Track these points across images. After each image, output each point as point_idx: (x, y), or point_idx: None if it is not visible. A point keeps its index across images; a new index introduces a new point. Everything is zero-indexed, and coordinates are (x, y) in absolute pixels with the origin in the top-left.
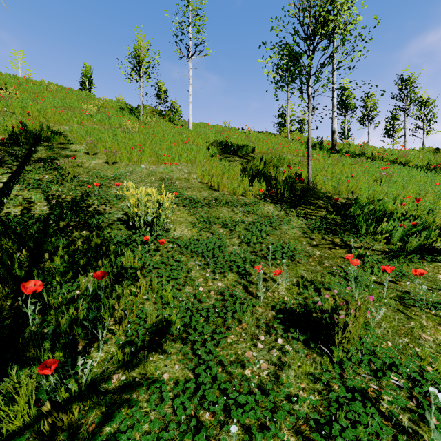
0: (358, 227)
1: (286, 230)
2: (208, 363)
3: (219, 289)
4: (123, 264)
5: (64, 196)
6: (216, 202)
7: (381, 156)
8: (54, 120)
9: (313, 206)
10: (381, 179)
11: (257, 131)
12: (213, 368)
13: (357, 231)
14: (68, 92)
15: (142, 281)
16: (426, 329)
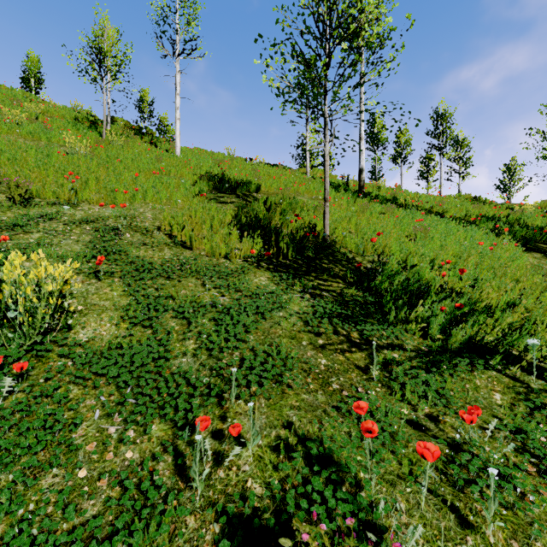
0: (386, 308)
1: (279, 320)
2: None
3: (124, 466)
4: None
5: None
6: (181, 268)
7: (415, 204)
8: None
9: (327, 274)
10: (415, 234)
11: (269, 164)
12: None
13: (383, 318)
14: None
15: None
16: None
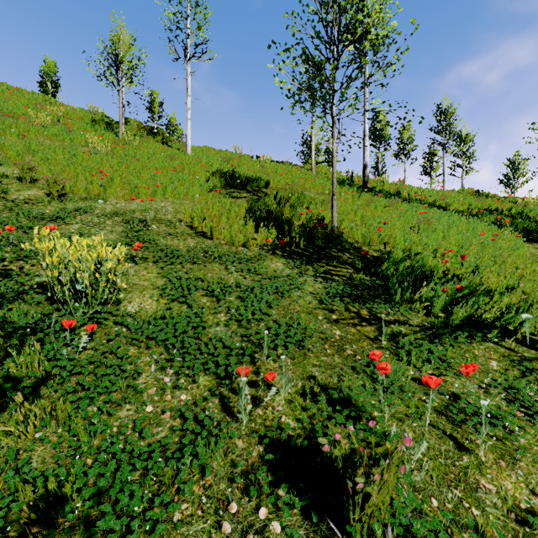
0: (392, 291)
1: (296, 299)
2: None
3: (181, 405)
4: (12, 373)
5: None
6: (205, 255)
7: (418, 198)
8: None
9: (337, 261)
10: (419, 226)
11: (275, 161)
12: None
13: (390, 298)
14: (16, 94)
15: (45, 401)
16: (486, 469)
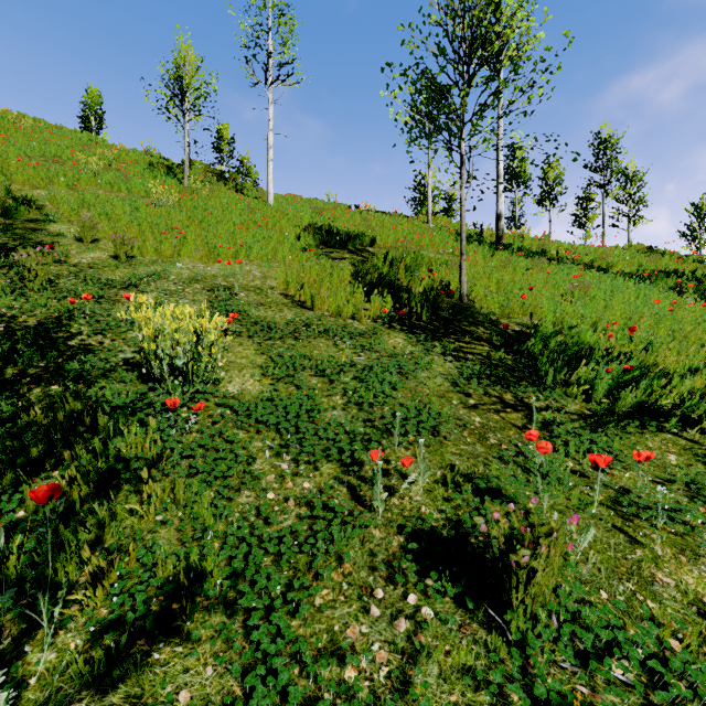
0: (541, 372)
1: (425, 380)
2: (273, 659)
3: (304, 493)
4: (122, 453)
5: (23, 318)
6: (307, 329)
7: (571, 257)
8: (21, 178)
9: (469, 337)
10: (572, 293)
11: (380, 212)
12: (282, 673)
13: (539, 381)
14: (56, 133)
15: (159, 484)
16: (663, 563)
